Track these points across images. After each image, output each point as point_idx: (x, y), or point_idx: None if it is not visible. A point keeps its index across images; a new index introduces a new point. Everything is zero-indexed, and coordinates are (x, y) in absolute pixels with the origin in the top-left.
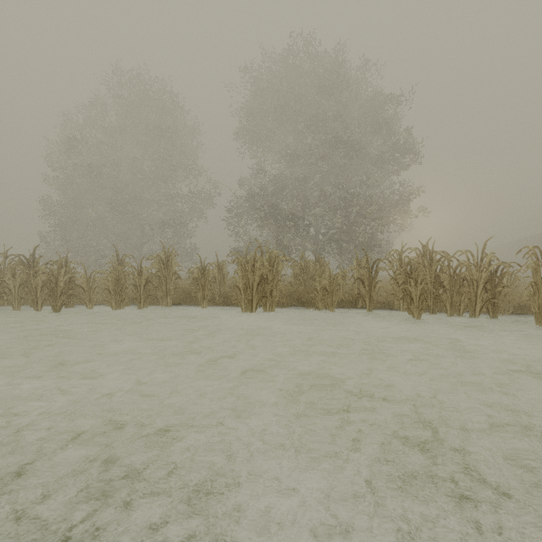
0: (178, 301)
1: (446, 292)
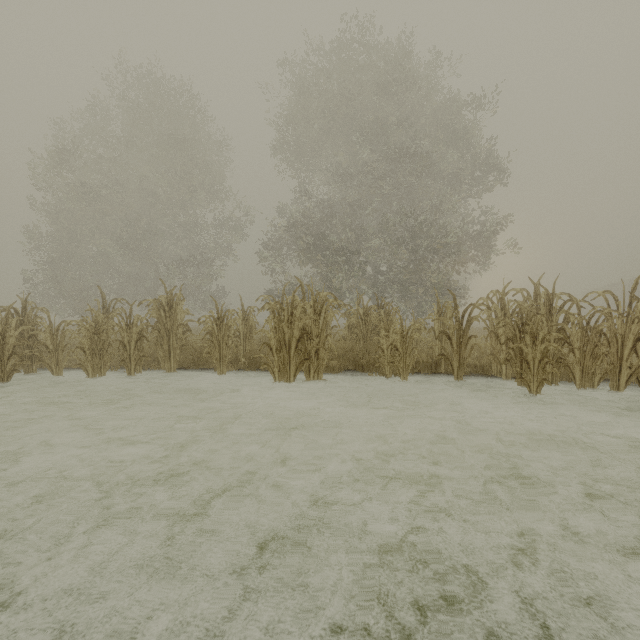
0: (187, 362)
1: (574, 353)
